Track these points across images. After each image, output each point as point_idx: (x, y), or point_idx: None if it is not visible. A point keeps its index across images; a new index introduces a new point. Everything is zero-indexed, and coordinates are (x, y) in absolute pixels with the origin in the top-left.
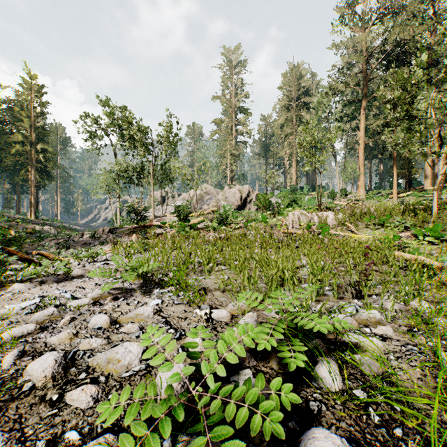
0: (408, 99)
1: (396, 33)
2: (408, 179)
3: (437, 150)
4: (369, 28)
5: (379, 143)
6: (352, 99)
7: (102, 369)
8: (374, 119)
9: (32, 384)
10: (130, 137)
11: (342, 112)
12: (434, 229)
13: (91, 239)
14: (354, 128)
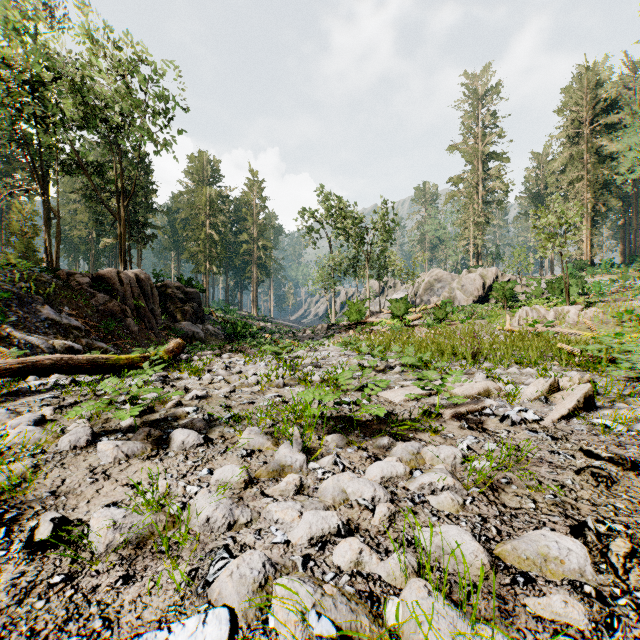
0: None
1: None
2: None
3: None
4: None
5: None
6: None
7: (348, 363)
8: None
9: (331, 363)
10: (345, 230)
11: None
12: None
13: (313, 335)
14: None
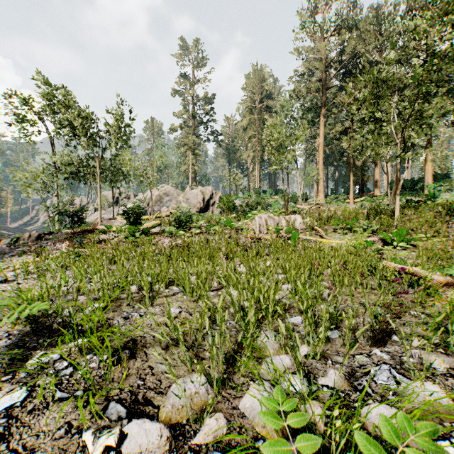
0: (374, 100)
1: (352, 45)
2: (361, 186)
3: (402, 153)
4: (328, 38)
5: (335, 151)
6: (312, 105)
7: None
8: (333, 126)
9: None
10: (69, 123)
11: (302, 119)
12: (400, 233)
13: (10, 248)
14: (313, 135)
